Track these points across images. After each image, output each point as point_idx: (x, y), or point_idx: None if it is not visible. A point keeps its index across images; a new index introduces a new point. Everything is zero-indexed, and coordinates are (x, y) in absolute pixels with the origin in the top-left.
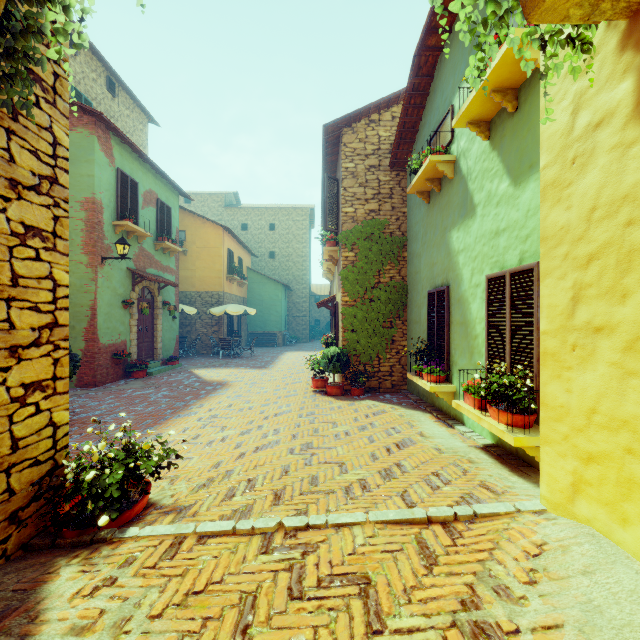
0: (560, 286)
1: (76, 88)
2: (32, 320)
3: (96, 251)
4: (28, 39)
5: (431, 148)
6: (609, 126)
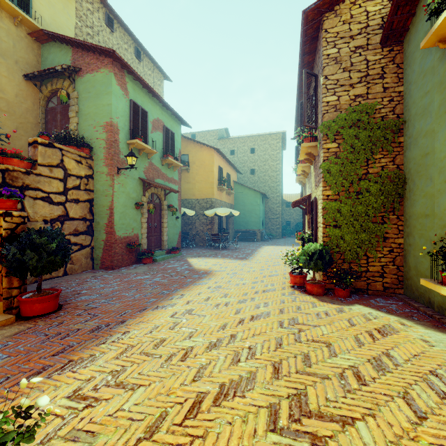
0: None
1: None
2: None
3: (113, 163)
4: None
5: None
6: None
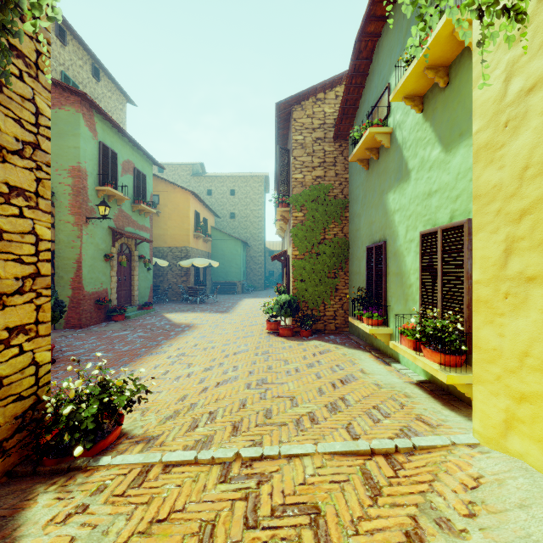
0: (493, 239)
1: (65, 73)
2: (16, 270)
3: (81, 212)
4: (6, 13)
5: (370, 121)
6: (542, 90)
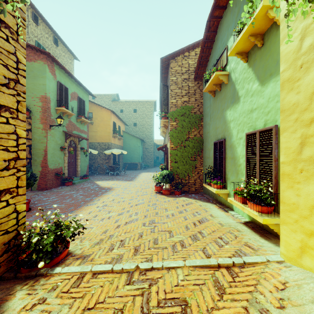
0: (292, 137)
1: (38, 42)
2: (4, 156)
3: (47, 122)
4: None
5: (216, 68)
6: None
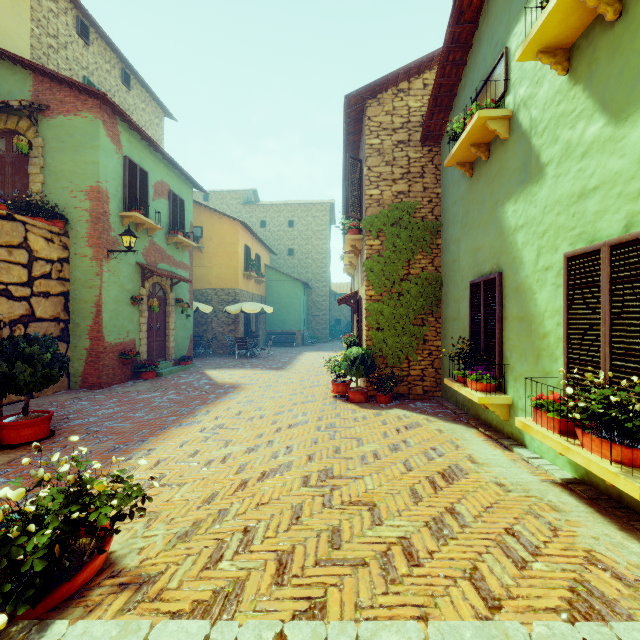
0: None
1: (89, 79)
2: None
3: (101, 243)
4: None
5: (478, 104)
6: None
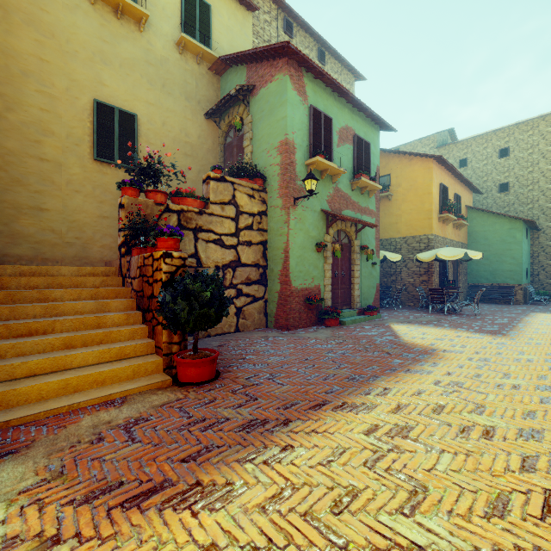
0: None
1: None
2: None
3: (288, 192)
4: None
5: None
6: None
